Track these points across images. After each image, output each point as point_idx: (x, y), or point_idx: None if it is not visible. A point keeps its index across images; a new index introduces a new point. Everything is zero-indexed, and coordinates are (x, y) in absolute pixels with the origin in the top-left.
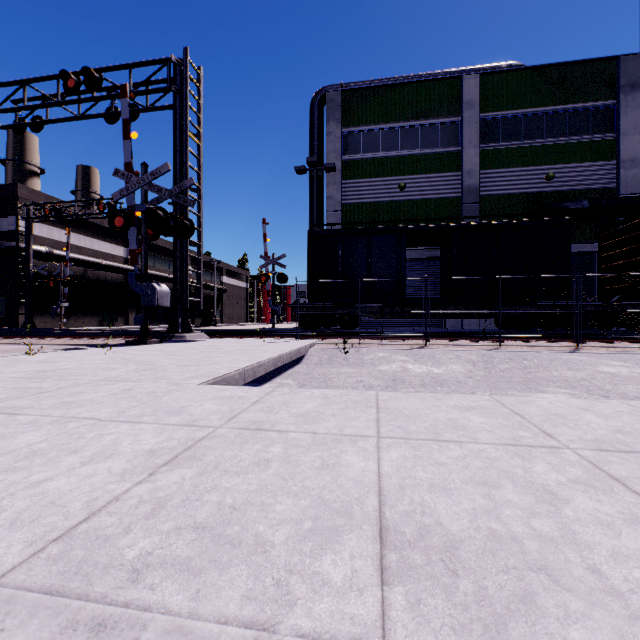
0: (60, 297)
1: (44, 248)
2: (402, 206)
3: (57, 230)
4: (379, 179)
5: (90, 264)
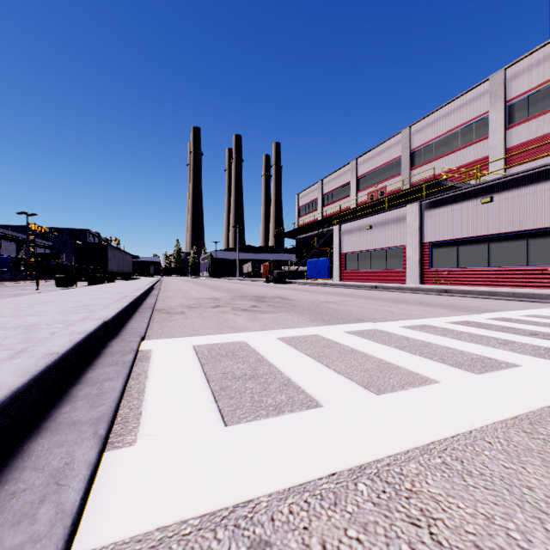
0: None
1: None
2: None
3: None
4: None
5: None
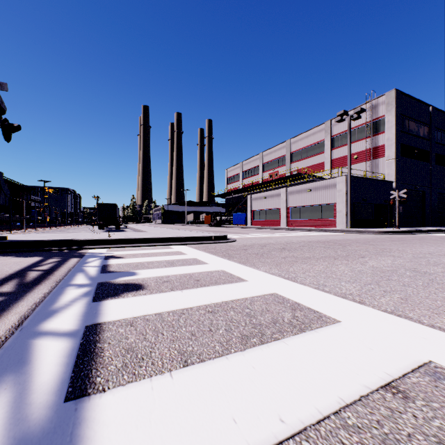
0: None
1: None
2: None
3: None
4: None
5: None
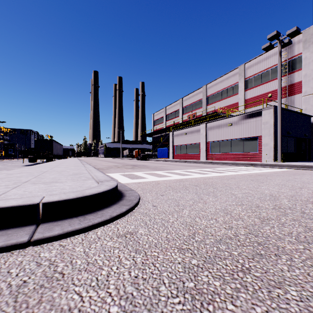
0: None
1: None
2: None
3: None
4: None
5: None
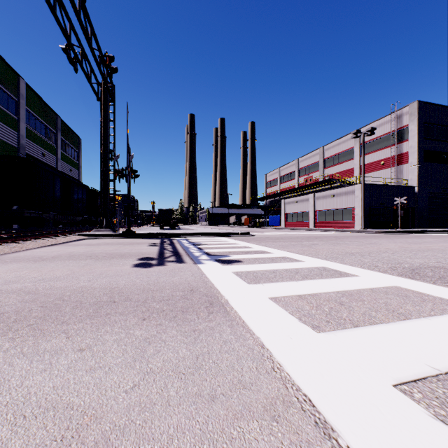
0: None
1: None
2: None
3: None
4: None
5: None
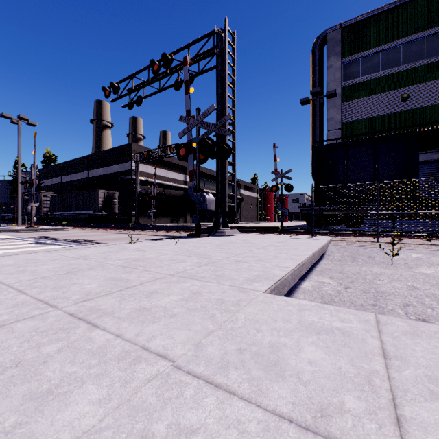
0: (151, 206)
1: (144, 178)
2: (404, 115)
3: (150, 167)
4: (379, 95)
5: (166, 186)
